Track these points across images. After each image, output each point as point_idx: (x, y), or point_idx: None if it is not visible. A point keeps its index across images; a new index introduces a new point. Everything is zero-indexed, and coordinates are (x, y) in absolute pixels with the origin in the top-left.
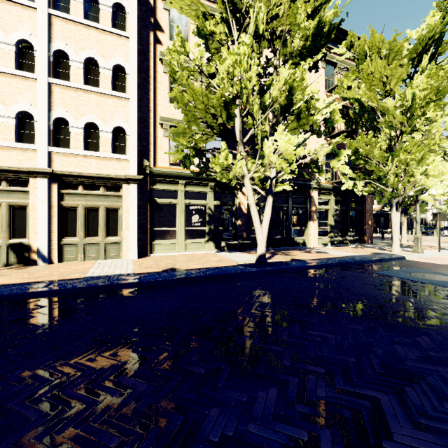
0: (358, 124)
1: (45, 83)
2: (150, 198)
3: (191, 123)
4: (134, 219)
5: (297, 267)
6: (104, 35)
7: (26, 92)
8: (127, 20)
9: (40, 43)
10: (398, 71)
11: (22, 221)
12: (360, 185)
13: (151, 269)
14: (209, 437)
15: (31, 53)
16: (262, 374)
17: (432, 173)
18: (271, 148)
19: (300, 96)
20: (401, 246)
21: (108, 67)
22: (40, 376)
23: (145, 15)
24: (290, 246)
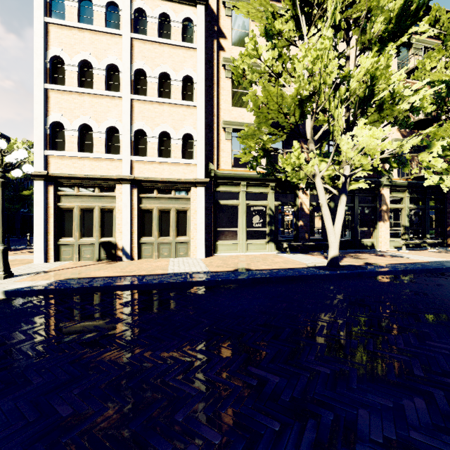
0: (442, 110)
1: (128, 100)
2: (214, 200)
3: (261, 125)
4: (201, 220)
5: (377, 271)
6: (175, 49)
7: (114, 109)
8: (194, 33)
9: (124, 65)
10: None
11: (110, 222)
12: (448, 180)
13: (223, 268)
14: (371, 437)
15: (117, 75)
16: (396, 381)
17: None
18: (350, 144)
19: (384, 86)
20: None
21: (178, 79)
22: (177, 358)
23: (210, 25)
24: (357, 249)
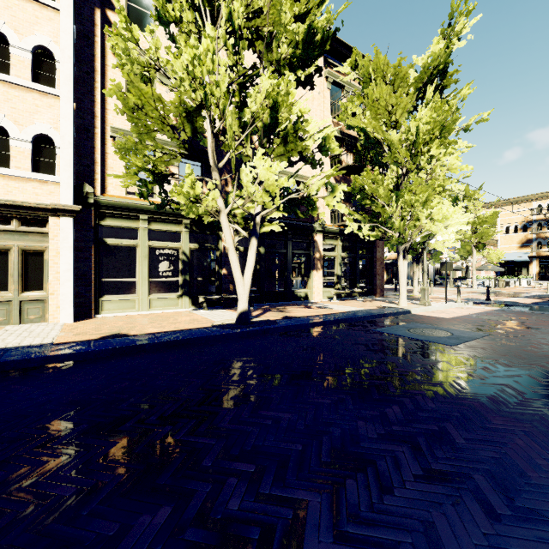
0: (367, 159)
1: None
2: (96, 238)
3: (144, 136)
4: (67, 266)
5: (285, 326)
6: None
7: None
8: None
9: None
10: (403, 100)
11: None
12: (365, 229)
13: (83, 337)
14: None
15: None
16: (164, 484)
17: (436, 218)
18: (249, 177)
19: (286, 115)
20: (411, 299)
21: (24, 47)
22: None
23: None
24: (290, 301)
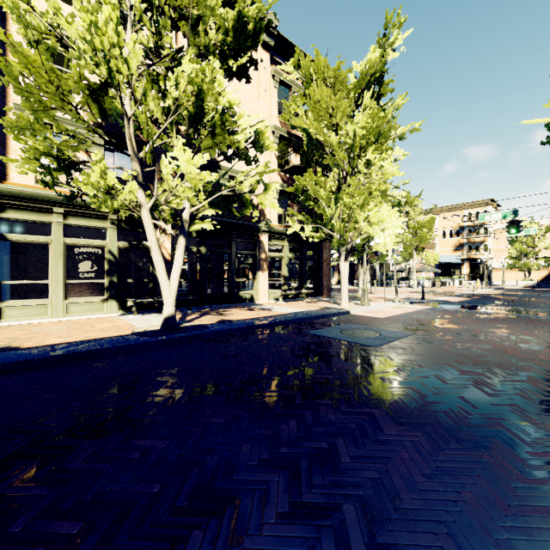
0: (312, 161)
1: None
2: None
3: (40, 114)
4: None
5: (215, 331)
6: None
7: None
8: None
9: None
10: (343, 103)
11: None
12: (307, 230)
13: None
14: None
15: None
16: None
17: (373, 220)
18: (169, 168)
19: (213, 104)
20: (355, 299)
21: None
22: None
23: None
24: (234, 303)
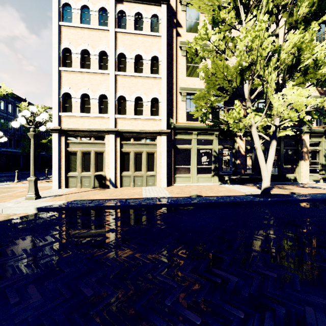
0: None
1: (113, 75)
2: (173, 145)
3: (210, 89)
4: (164, 160)
5: (302, 199)
6: (146, 38)
7: (104, 82)
8: (159, 25)
9: (111, 51)
10: None
11: (101, 161)
12: None
13: (181, 195)
14: None
15: (106, 58)
16: None
17: None
18: (280, 101)
19: (308, 55)
20: None
21: (148, 59)
22: (159, 259)
23: (170, 18)
24: (282, 181)
